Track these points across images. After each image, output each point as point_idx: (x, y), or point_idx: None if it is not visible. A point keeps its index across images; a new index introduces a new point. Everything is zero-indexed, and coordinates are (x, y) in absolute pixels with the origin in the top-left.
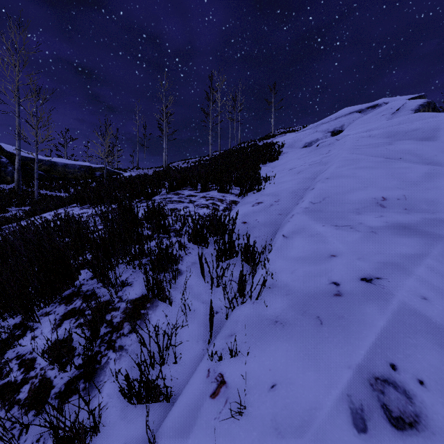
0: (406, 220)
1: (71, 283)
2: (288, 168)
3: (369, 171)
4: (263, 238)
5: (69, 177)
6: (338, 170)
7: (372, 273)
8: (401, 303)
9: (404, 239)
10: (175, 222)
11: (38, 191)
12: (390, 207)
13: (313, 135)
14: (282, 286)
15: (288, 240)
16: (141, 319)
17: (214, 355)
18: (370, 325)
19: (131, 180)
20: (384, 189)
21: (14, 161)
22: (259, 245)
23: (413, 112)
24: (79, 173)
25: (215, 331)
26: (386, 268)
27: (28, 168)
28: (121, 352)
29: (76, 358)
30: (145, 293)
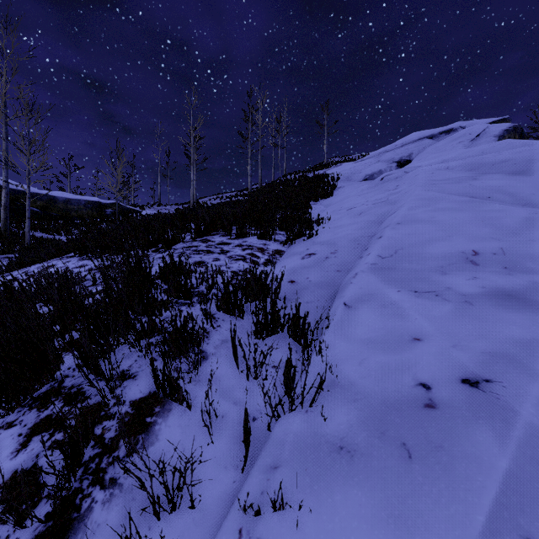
0: (510, 284)
1: (48, 378)
2: (347, 208)
3: (452, 214)
4: (318, 304)
5: (71, 215)
6: (412, 212)
7: (478, 372)
8: (529, 427)
9: (512, 315)
10: (200, 282)
11: (31, 233)
12: (485, 264)
13: (375, 166)
14: (347, 385)
15: (352, 311)
16: (145, 432)
17: (248, 507)
18: (487, 465)
19: (147, 221)
20: (474, 239)
21: (1, 196)
22: (311, 314)
23: (497, 139)
24: (85, 210)
25: (251, 450)
26: (496, 362)
27: (20, 204)
28: (112, 490)
29: (44, 502)
30: (154, 390)
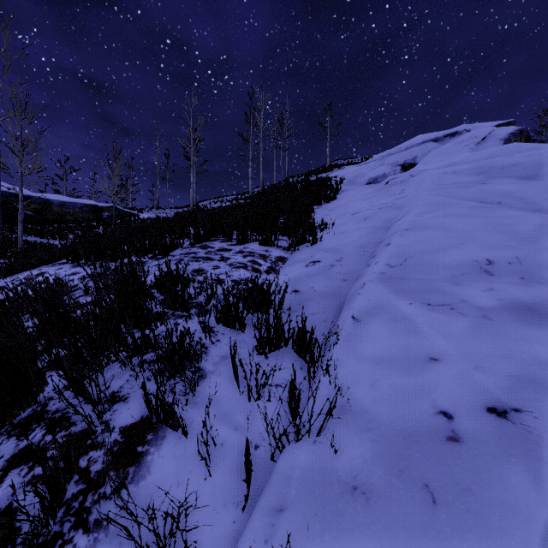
0: (529, 296)
1: (29, 402)
2: (351, 213)
3: (462, 220)
4: (323, 316)
5: (67, 219)
6: (420, 218)
7: (505, 399)
8: None
9: (535, 331)
10: (198, 292)
11: (25, 237)
12: (501, 274)
13: (379, 169)
14: (359, 411)
15: (361, 325)
16: (136, 464)
17: None
18: (525, 515)
19: (144, 226)
20: (488, 247)
21: None
22: (317, 326)
23: (503, 142)
24: (81, 213)
25: (254, 484)
26: (524, 388)
27: (13, 207)
28: (96, 534)
29: None
30: (146, 415)
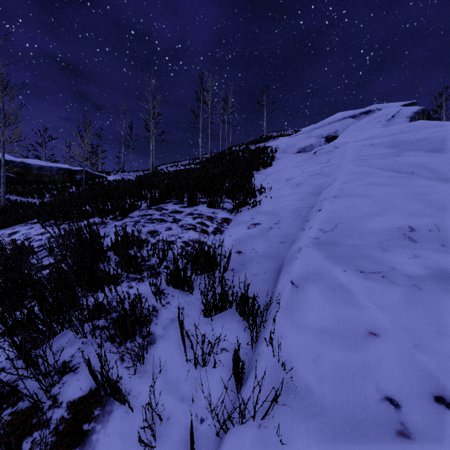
0: None
1: None
2: (285, 178)
3: (383, 188)
4: (264, 277)
5: (45, 180)
6: (347, 186)
7: None
8: None
9: None
10: (151, 255)
11: (7, 196)
12: (423, 241)
13: (307, 140)
14: (303, 391)
15: (300, 292)
16: (80, 445)
17: None
18: None
19: (107, 189)
20: (408, 214)
21: None
22: (258, 287)
23: (409, 120)
24: (57, 176)
25: None
26: None
27: None
28: None
29: None
30: (95, 387)
